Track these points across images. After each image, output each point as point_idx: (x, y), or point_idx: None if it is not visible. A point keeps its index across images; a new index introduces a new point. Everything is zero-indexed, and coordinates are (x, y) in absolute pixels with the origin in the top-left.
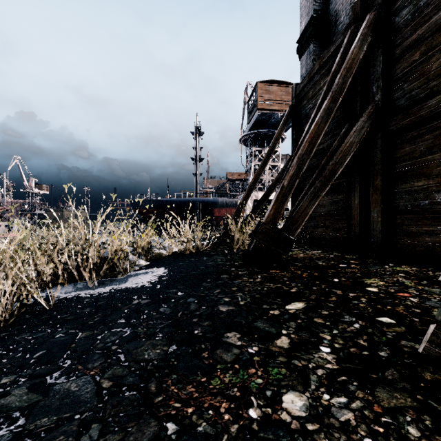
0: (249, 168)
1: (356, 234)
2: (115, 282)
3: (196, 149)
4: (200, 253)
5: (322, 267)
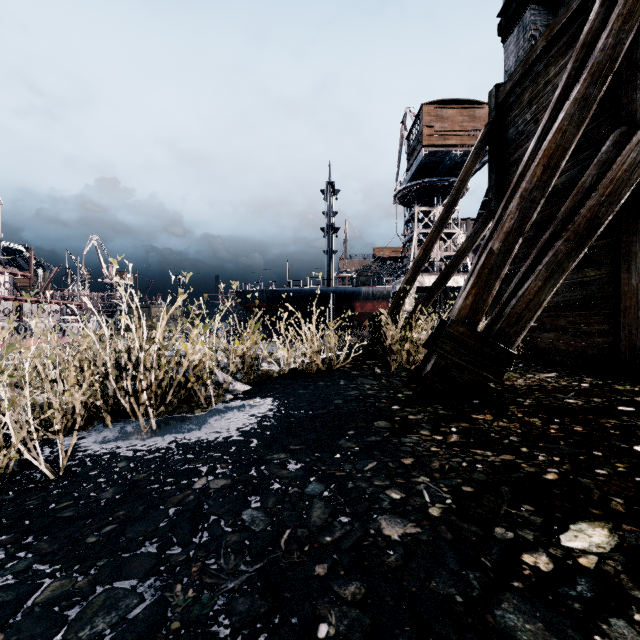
0: (408, 239)
1: (634, 344)
2: (185, 425)
3: (328, 215)
4: (335, 372)
5: (580, 410)
